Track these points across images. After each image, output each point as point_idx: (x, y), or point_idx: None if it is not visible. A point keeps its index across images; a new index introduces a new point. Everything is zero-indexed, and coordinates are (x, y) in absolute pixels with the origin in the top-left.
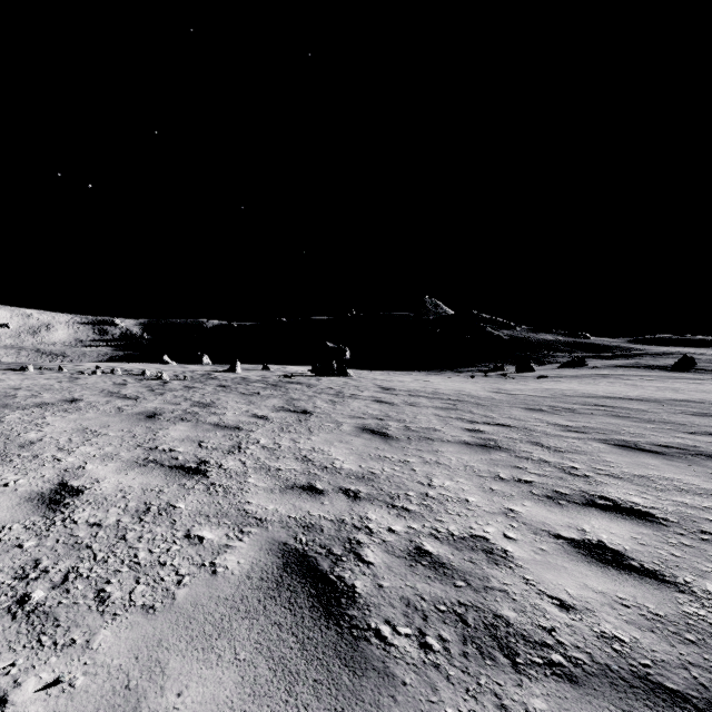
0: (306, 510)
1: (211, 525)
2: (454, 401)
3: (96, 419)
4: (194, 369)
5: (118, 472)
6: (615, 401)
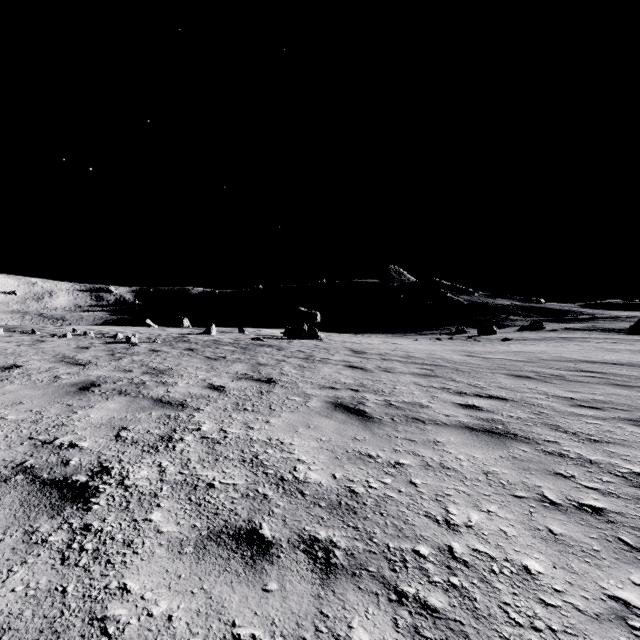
0: (229, 616)
1: None
2: (430, 365)
3: (11, 394)
4: (171, 332)
5: None
6: (599, 365)
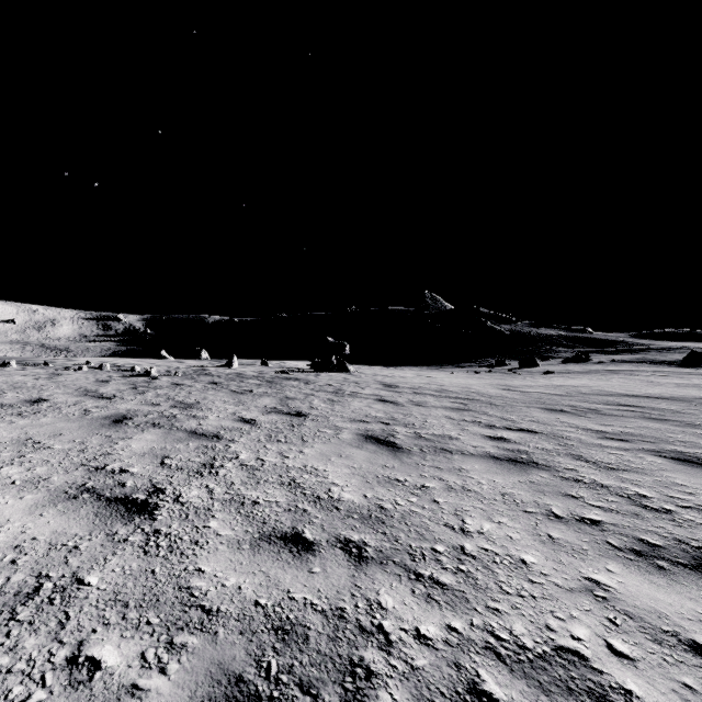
0: (285, 587)
1: (124, 629)
2: (464, 399)
3: (49, 426)
4: (189, 365)
5: (31, 510)
6: (639, 399)
